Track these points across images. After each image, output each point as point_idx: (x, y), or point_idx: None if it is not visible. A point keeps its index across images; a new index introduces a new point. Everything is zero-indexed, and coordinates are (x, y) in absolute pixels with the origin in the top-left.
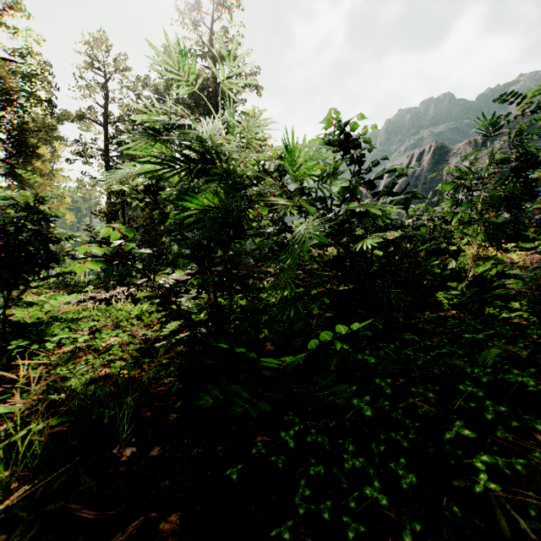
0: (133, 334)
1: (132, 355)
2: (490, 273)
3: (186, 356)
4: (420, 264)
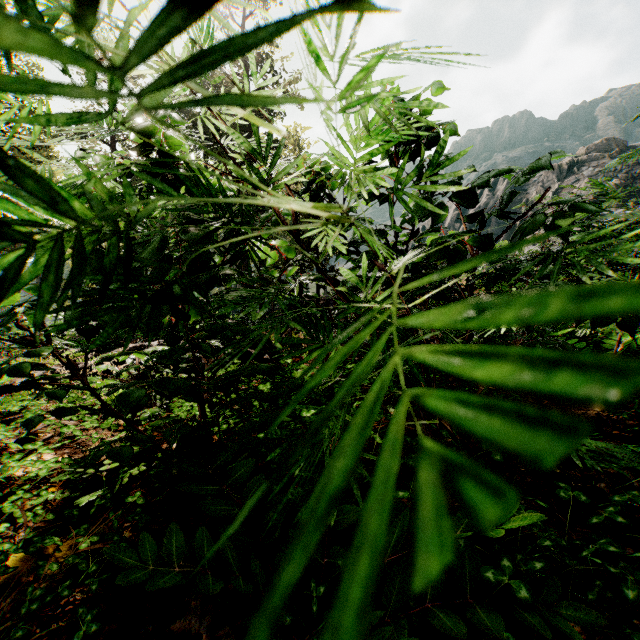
0: (84, 445)
1: (50, 506)
2: (636, 342)
3: (145, 511)
4: (545, 333)
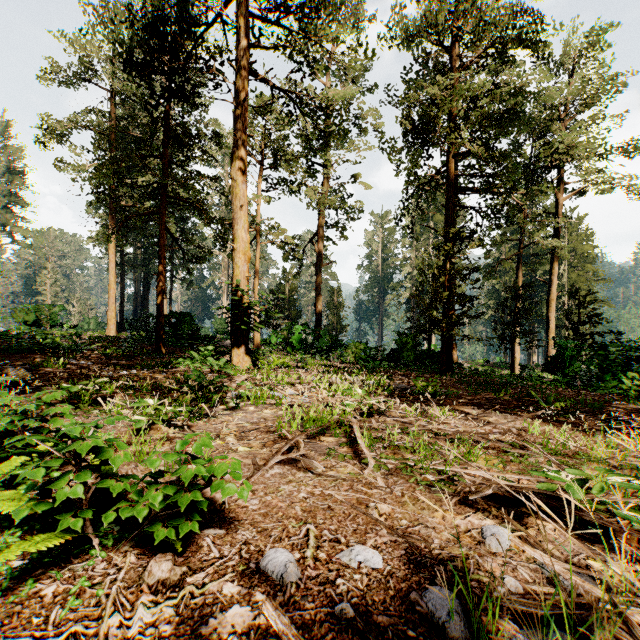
0: None
1: None
2: None
3: None
4: None
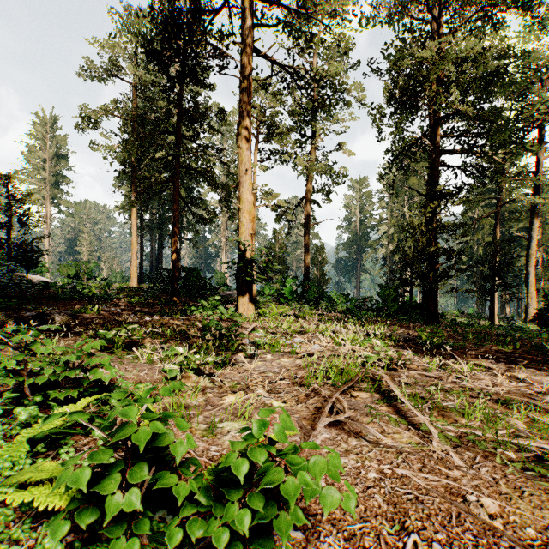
0: None
1: None
2: None
3: None
4: None
